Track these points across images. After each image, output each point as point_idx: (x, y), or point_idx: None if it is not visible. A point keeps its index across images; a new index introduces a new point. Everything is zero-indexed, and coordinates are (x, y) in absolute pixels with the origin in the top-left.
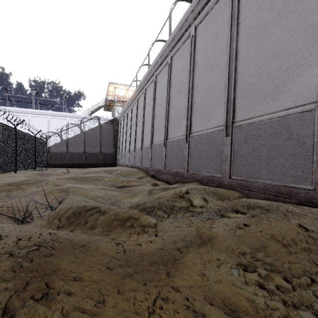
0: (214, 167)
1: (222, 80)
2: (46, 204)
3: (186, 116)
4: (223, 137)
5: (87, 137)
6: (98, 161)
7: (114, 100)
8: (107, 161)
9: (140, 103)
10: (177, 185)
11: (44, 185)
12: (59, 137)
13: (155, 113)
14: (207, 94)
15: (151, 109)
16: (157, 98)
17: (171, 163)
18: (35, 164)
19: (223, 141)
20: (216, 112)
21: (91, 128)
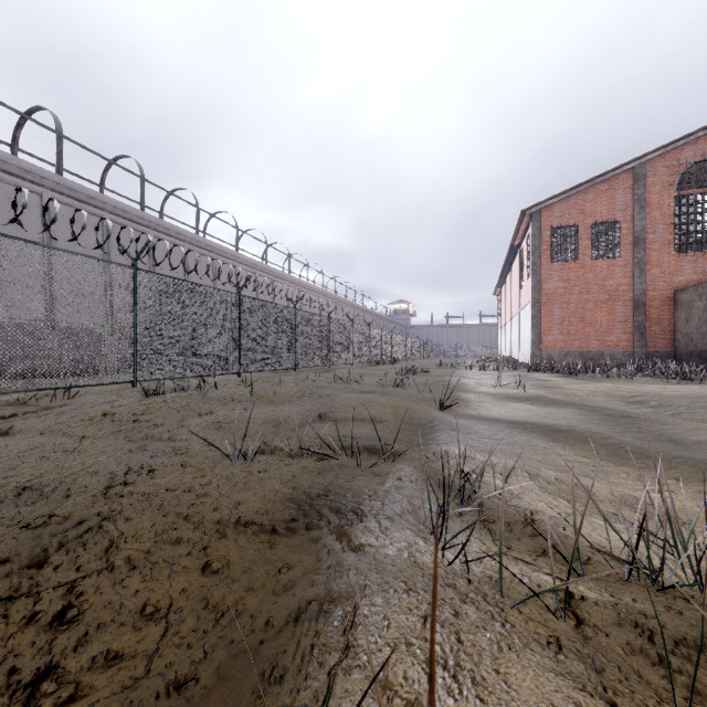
0: None
1: None
2: None
3: None
4: None
5: None
6: None
7: None
8: None
9: None
10: None
11: None
12: None
13: None
14: None
15: None
16: None
17: None
18: None
19: None
20: None
21: None
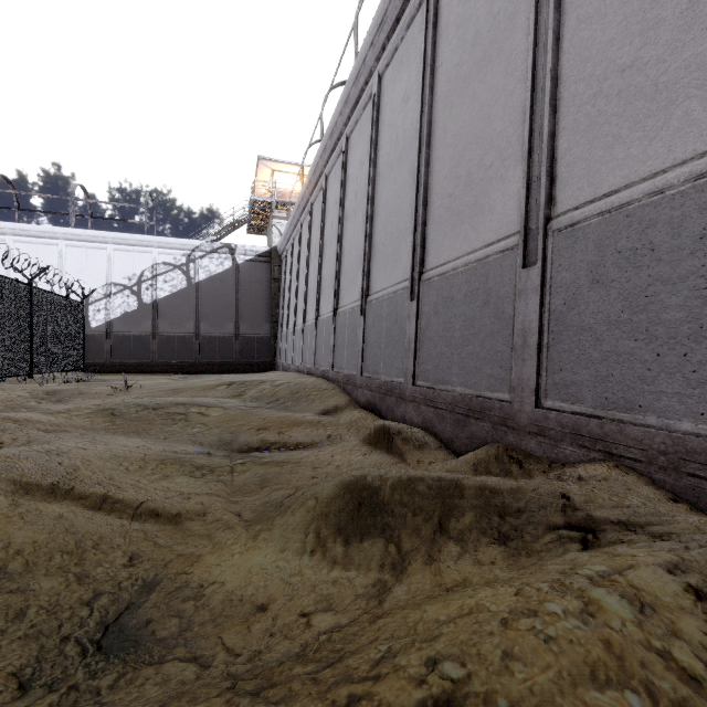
0: None
1: None
2: None
3: (517, 148)
4: None
5: (203, 298)
6: (231, 358)
7: (269, 201)
8: (252, 357)
9: (333, 187)
10: (507, 481)
11: None
12: (135, 298)
13: (376, 195)
14: None
15: (363, 190)
16: (382, 146)
17: (441, 361)
18: (30, 365)
19: None
20: None
21: (213, 274)
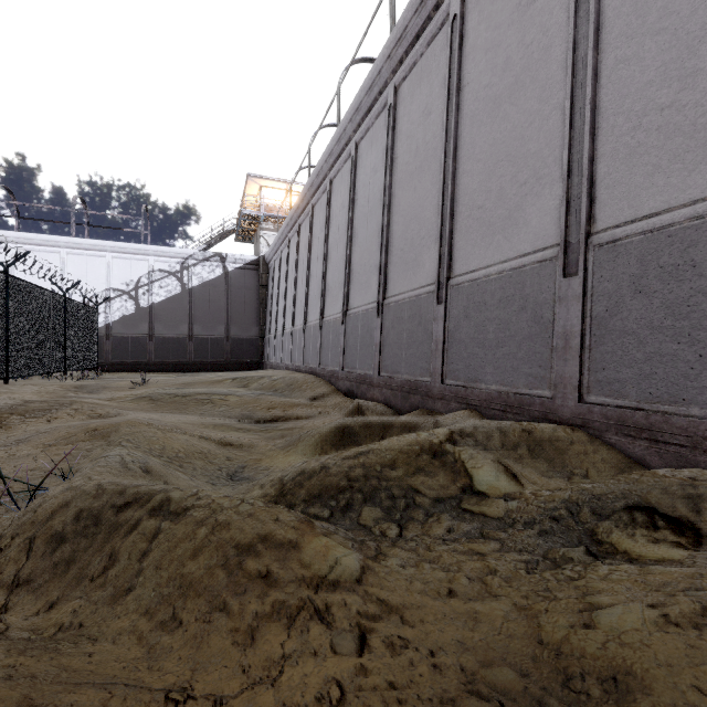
0: (526, 369)
1: (550, 116)
2: (36, 475)
3: (436, 232)
4: (554, 280)
5: (196, 303)
6: (222, 358)
7: (257, 215)
8: (242, 357)
9: (319, 216)
10: (416, 417)
11: (69, 415)
12: (133, 302)
13: (354, 235)
14: (500, 165)
15: (344, 227)
16: (359, 198)
17: (395, 359)
18: (65, 363)
19: (556, 293)
20: (531, 210)
21: (205, 281)
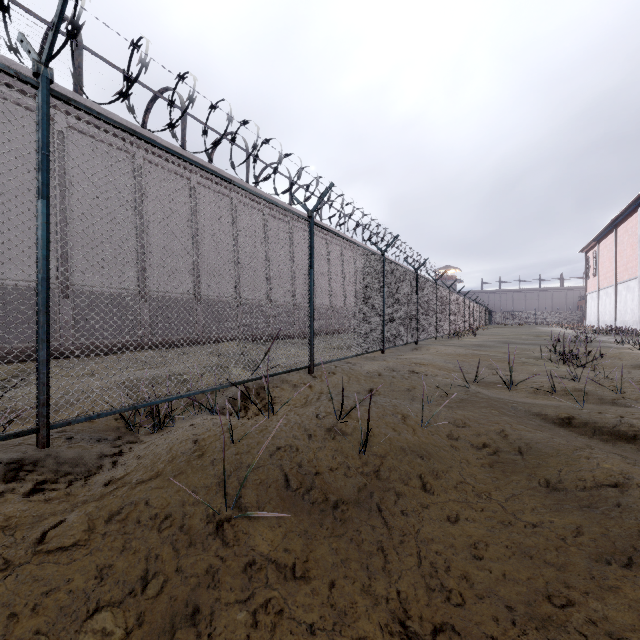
0: None
1: None
2: None
3: None
4: None
5: None
6: None
7: None
8: None
9: None
10: None
11: None
12: None
13: None
14: None
15: None
16: None
17: None
18: None
19: None
20: None
21: None
